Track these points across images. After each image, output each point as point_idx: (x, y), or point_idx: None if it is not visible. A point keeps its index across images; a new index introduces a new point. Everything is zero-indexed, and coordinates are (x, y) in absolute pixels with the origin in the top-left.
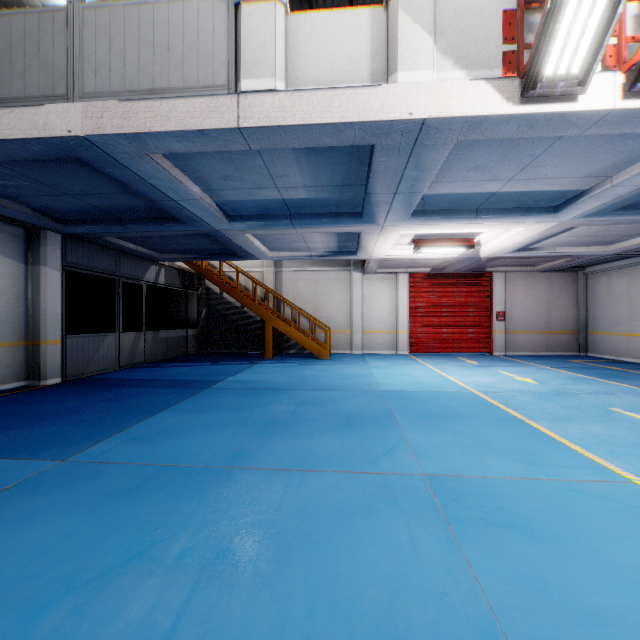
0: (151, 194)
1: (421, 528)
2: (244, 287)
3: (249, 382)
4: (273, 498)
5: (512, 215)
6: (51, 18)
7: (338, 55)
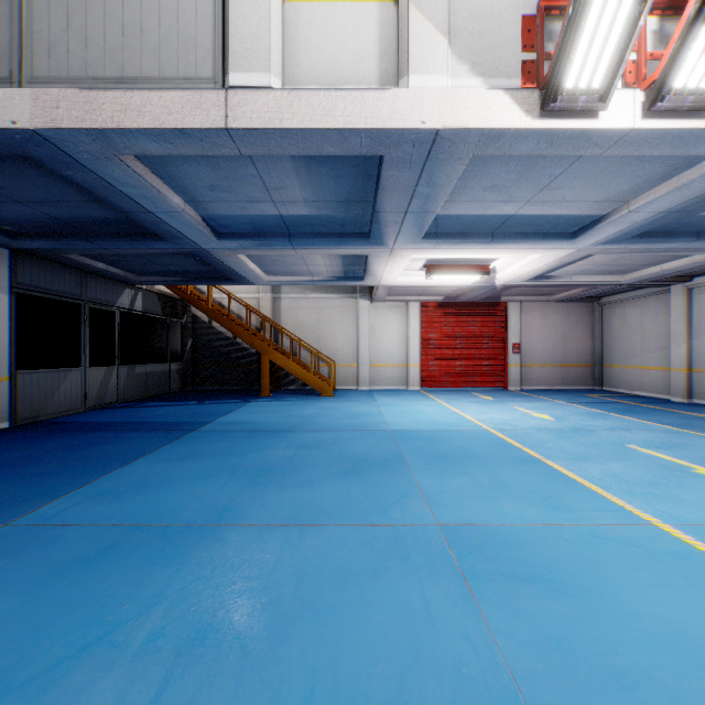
0: (122, 204)
1: (435, 587)
2: (237, 315)
3: (242, 423)
4: (266, 560)
5: (529, 240)
6: None
7: (342, 52)
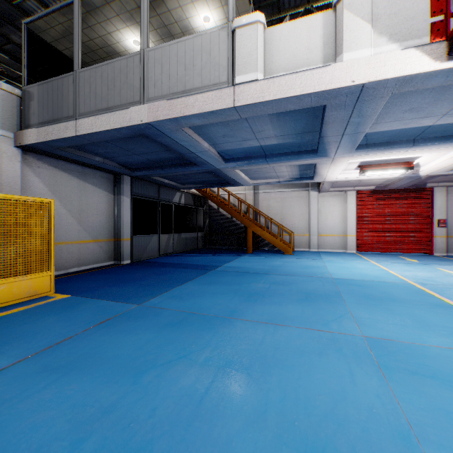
0: (180, 150)
1: (358, 368)
2: (233, 204)
3: (237, 268)
4: (257, 338)
5: (447, 141)
6: (132, 59)
7: (299, 49)
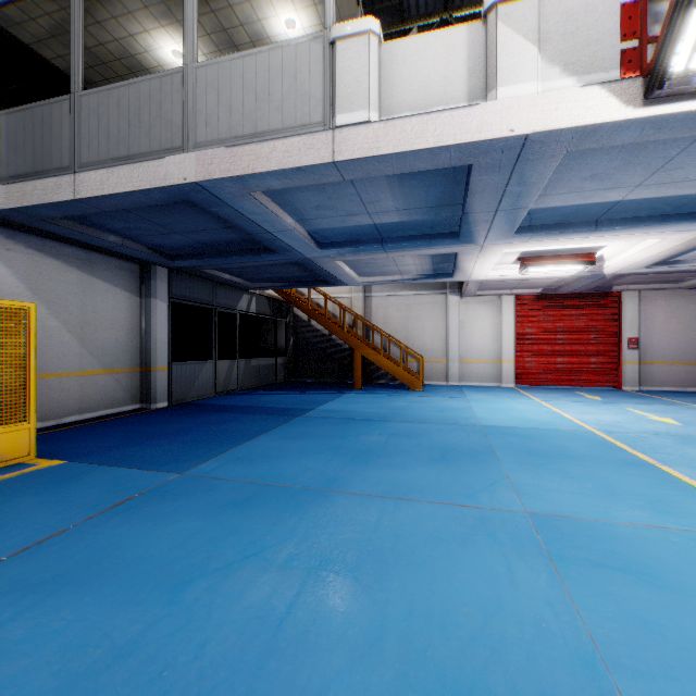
0: (249, 228)
1: (520, 561)
2: (332, 314)
3: (339, 412)
4: (368, 520)
5: (642, 225)
6: (170, 79)
7: (433, 78)
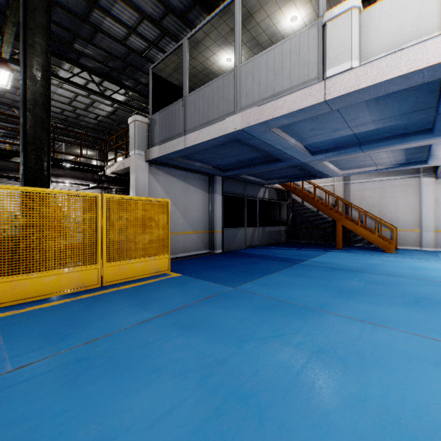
0: (267, 149)
1: None
2: (319, 197)
3: (325, 263)
4: (352, 333)
5: None
6: (227, 77)
7: (405, 22)
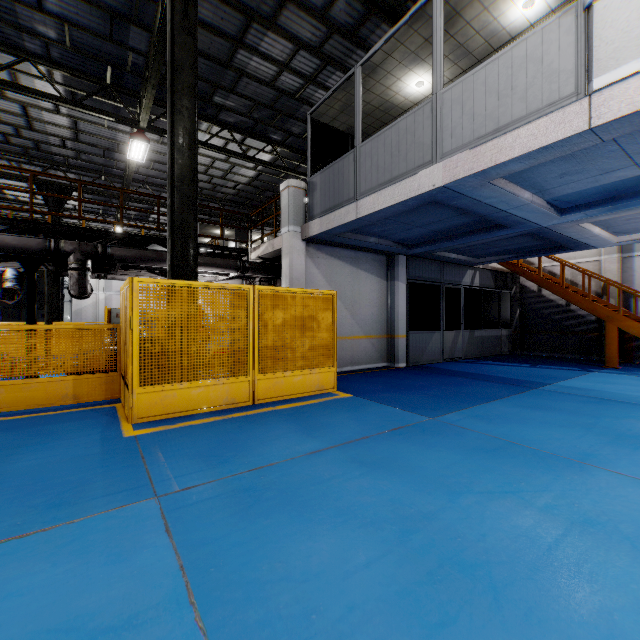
0: (483, 211)
1: None
2: (570, 282)
3: (585, 390)
4: None
5: None
6: (421, 111)
7: None
